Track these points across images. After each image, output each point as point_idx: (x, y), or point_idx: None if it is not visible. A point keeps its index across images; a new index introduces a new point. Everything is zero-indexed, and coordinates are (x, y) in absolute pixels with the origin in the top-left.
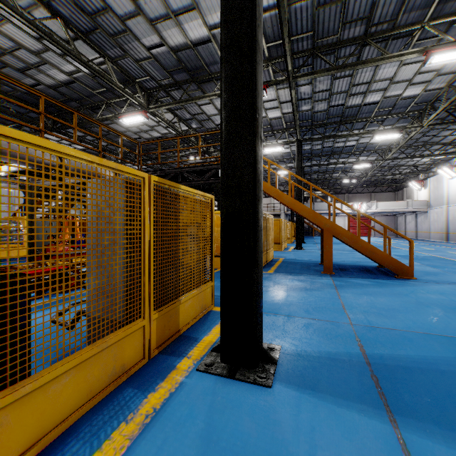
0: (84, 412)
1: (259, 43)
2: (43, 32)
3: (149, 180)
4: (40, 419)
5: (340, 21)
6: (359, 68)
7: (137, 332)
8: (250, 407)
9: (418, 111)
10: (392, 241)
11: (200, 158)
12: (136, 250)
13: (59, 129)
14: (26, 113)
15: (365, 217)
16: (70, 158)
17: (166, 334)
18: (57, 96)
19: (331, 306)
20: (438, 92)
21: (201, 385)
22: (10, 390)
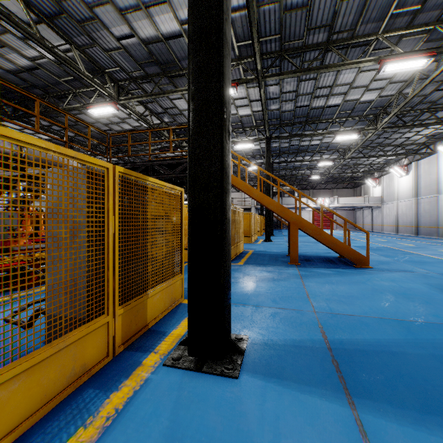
0: (37, 419)
1: (227, 37)
2: (0, 12)
3: (113, 171)
4: None
5: (306, 26)
6: (322, 72)
7: (100, 329)
8: (216, 399)
9: (374, 115)
10: (352, 233)
11: (172, 152)
12: (99, 243)
13: (21, 117)
14: None
15: (328, 211)
16: (20, 144)
17: (132, 329)
18: (18, 82)
19: (297, 295)
20: (390, 99)
21: (168, 381)
22: None
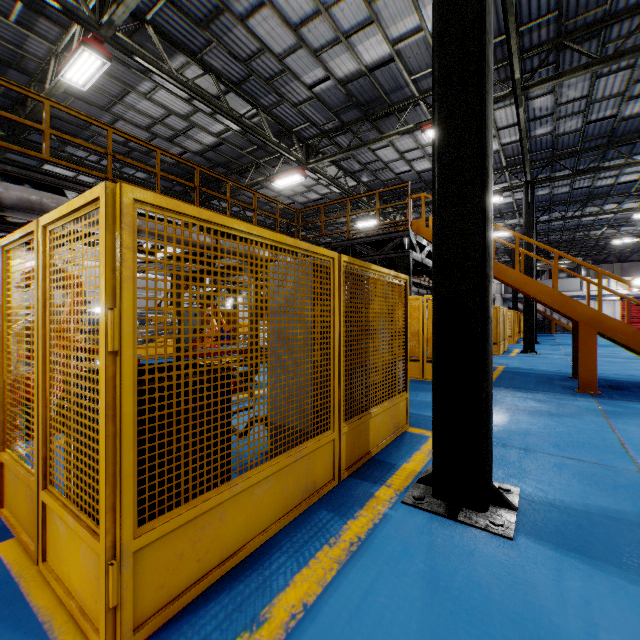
0: (281, 527)
1: (489, 64)
2: (195, 92)
3: (338, 261)
4: (247, 523)
5: None
6: None
7: (327, 446)
8: (485, 558)
9: None
10: None
11: (378, 224)
12: (323, 347)
13: (204, 202)
14: (171, 187)
15: None
16: (269, 243)
17: (355, 454)
18: (203, 163)
19: (599, 443)
20: None
21: (412, 521)
22: (225, 486)
